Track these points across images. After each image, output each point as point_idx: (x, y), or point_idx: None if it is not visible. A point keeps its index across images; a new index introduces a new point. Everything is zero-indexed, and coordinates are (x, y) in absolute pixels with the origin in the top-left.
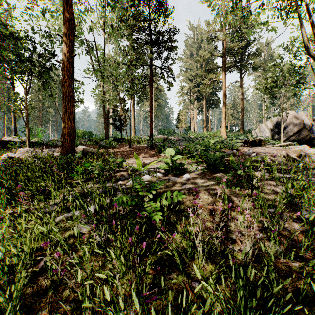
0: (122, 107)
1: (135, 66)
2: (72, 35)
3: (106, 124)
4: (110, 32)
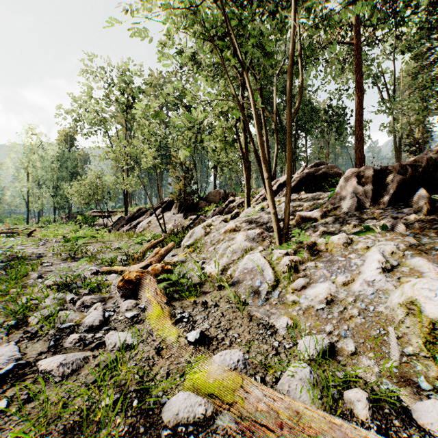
0: (419, 129)
1: (425, 88)
2: (362, 95)
3: (396, 153)
4: (403, 50)
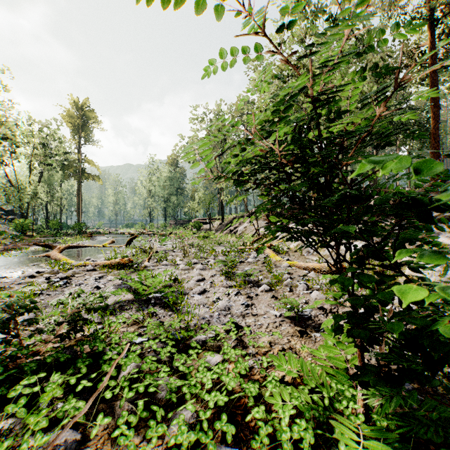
0: None
1: None
2: (437, 110)
3: None
4: None
